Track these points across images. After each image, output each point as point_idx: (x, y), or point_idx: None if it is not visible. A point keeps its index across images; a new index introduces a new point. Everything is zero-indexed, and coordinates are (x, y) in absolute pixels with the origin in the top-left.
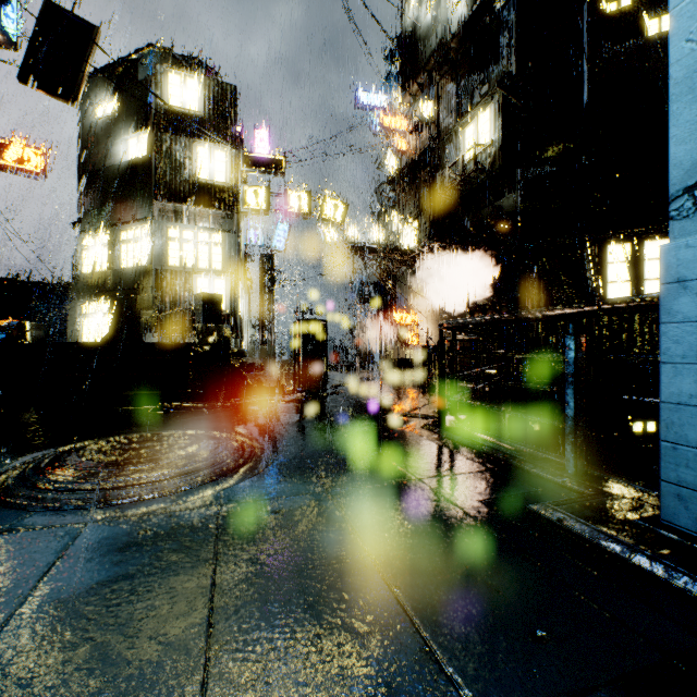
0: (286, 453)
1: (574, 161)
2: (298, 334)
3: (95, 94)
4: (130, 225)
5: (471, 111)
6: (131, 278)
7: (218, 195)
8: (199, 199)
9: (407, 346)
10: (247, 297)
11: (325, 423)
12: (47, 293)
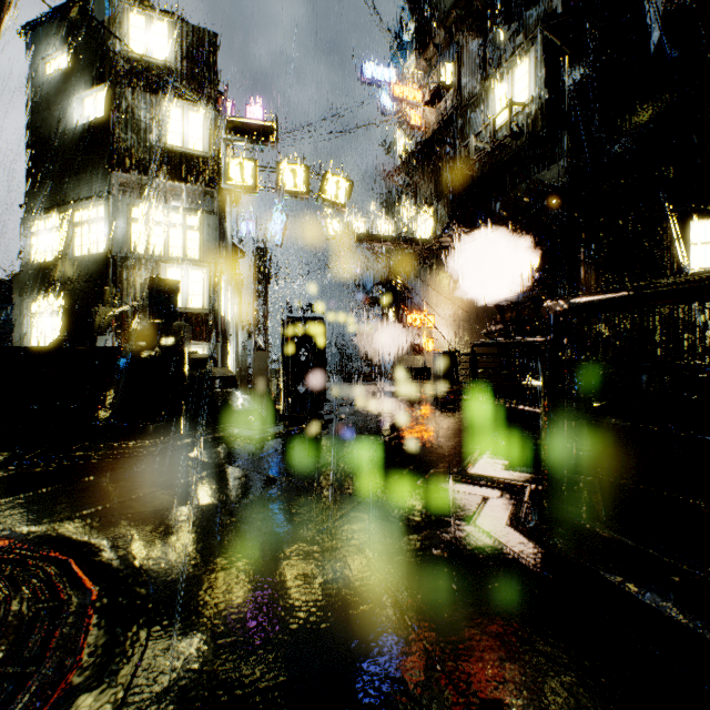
0: (152, 703)
1: (638, 119)
2: (286, 336)
3: (45, 45)
4: (84, 203)
5: (504, 64)
6: (85, 268)
7: (193, 166)
8: (169, 171)
9: (421, 353)
10: (237, 296)
11: (307, 504)
12: (11, 292)
